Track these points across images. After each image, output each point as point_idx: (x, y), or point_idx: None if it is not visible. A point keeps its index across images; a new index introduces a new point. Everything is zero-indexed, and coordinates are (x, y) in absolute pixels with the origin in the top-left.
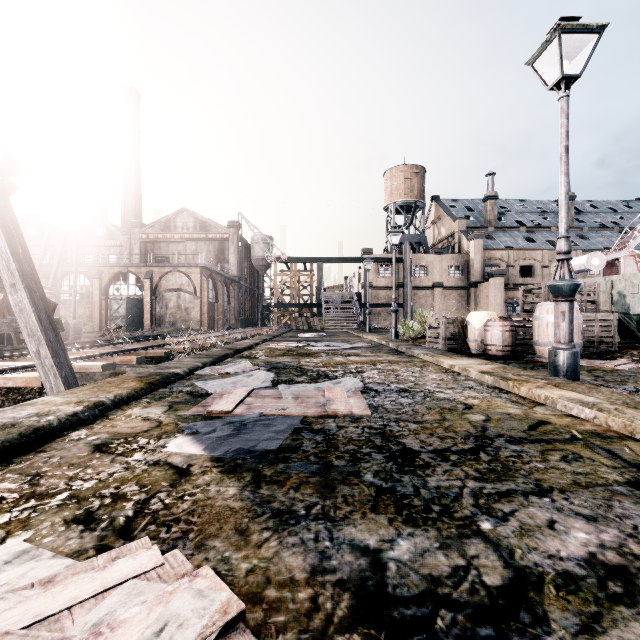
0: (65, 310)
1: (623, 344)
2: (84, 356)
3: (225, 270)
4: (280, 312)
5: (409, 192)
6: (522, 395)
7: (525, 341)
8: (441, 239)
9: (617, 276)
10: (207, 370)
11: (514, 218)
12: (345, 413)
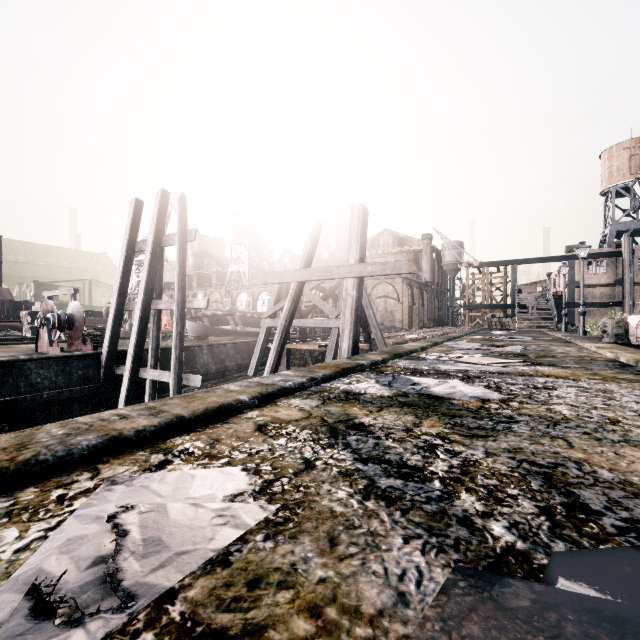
0: None
1: None
2: None
3: (420, 278)
4: (472, 313)
5: (637, 170)
6: (600, 353)
7: None
8: None
9: None
10: (447, 343)
11: None
12: (509, 351)
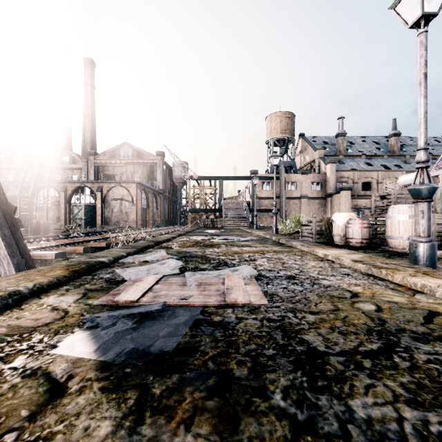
0: (40, 213)
1: None
2: (43, 247)
3: (154, 185)
4: (193, 215)
5: (283, 131)
6: (396, 282)
7: (378, 235)
8: (306, 164)
9: None
10: (130, 258)
11: (357, 149)
12: (243, 303)
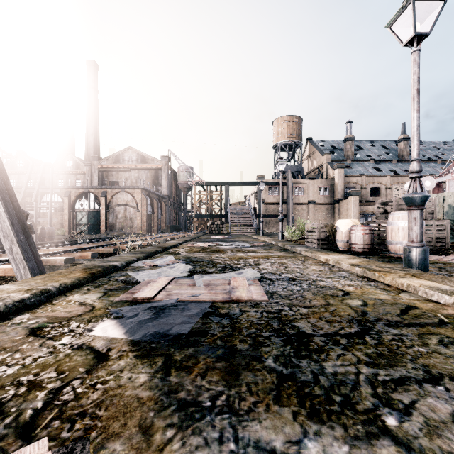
0: (44, 219)
1: (453, 243)
2: (52, 252)
3: (159, 191)
4: (198, 221)
5: (290, 135)
6: (387, 283)
7: (380, 241)
8: (313, 169)
9: (448, 193)
10: (140, 263)
11: (366, 154)
12: (247, 299)
